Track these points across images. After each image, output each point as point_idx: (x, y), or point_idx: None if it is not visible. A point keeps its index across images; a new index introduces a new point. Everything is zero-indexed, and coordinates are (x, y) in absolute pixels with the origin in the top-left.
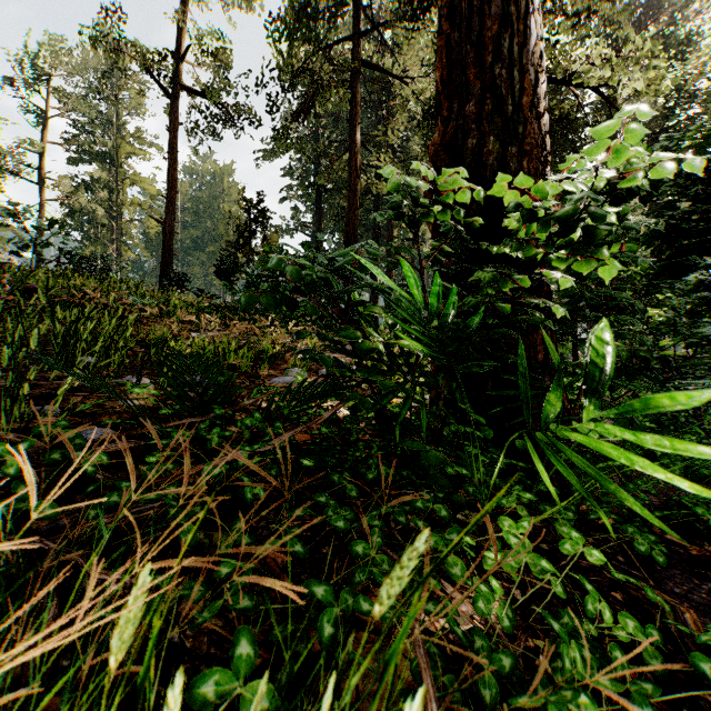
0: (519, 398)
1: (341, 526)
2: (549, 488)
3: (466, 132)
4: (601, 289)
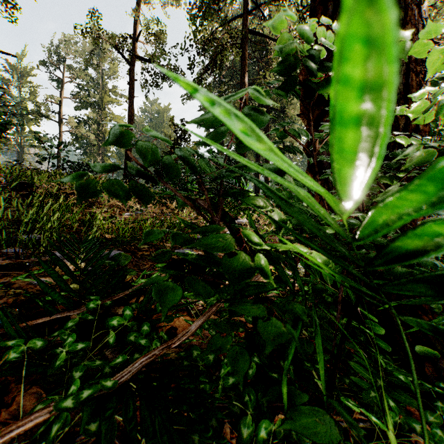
0: None
1: None
2: None
3: None
4: None
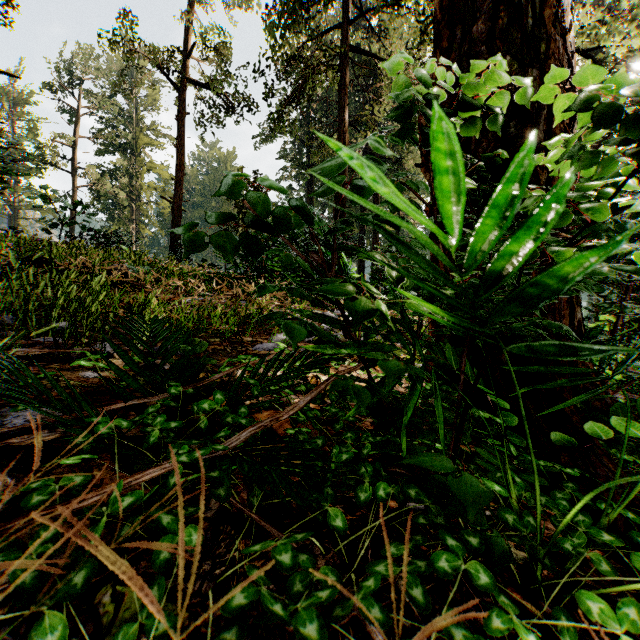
0: (545, 374)
1: (312, 635)
2: None
3: (473, 58)
4: None
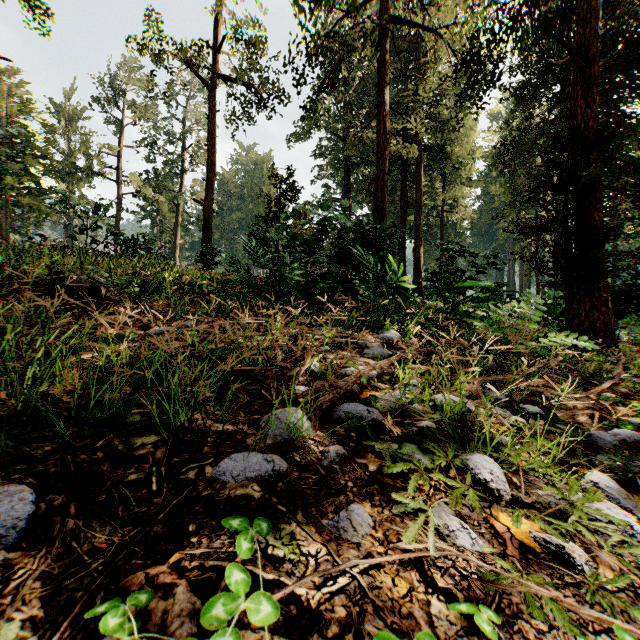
0: None
1: None
2: None
3: None
4: None
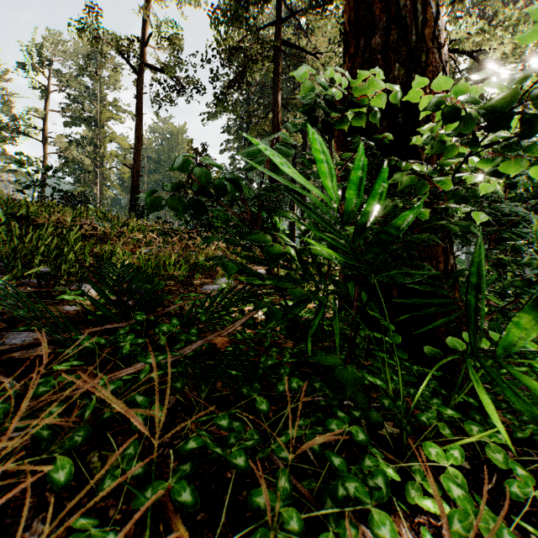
0: (424, 305)
1: (241, 464)
2: (494, 420)
3: (372, 63)
4: (498, 204)
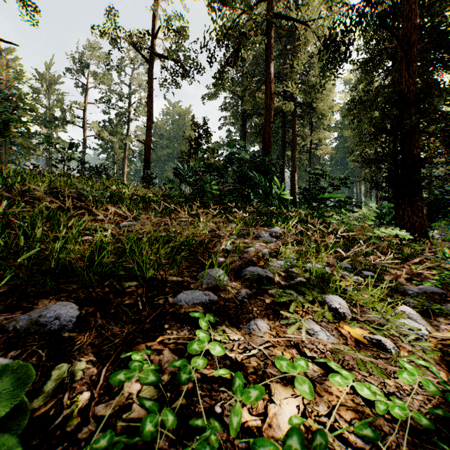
0: None
1: None
2: None
3: None
4: None
